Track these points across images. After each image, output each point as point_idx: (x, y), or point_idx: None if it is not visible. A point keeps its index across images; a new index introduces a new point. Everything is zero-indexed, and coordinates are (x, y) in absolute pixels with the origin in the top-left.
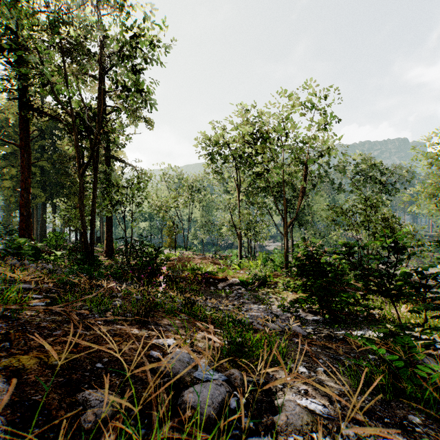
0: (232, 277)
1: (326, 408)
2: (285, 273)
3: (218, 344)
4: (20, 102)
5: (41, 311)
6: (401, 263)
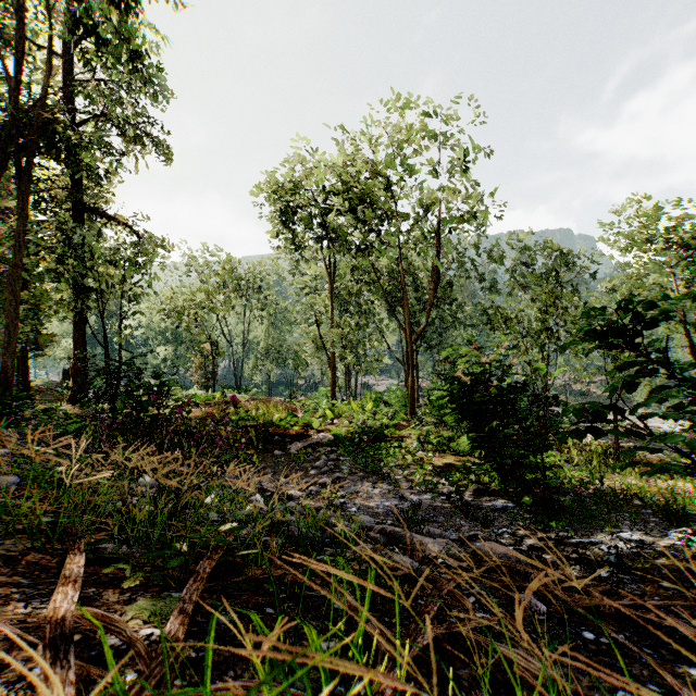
0: (319, 431)
1: None
2: (417, 420)
3: None
4: None
5: None
6: None
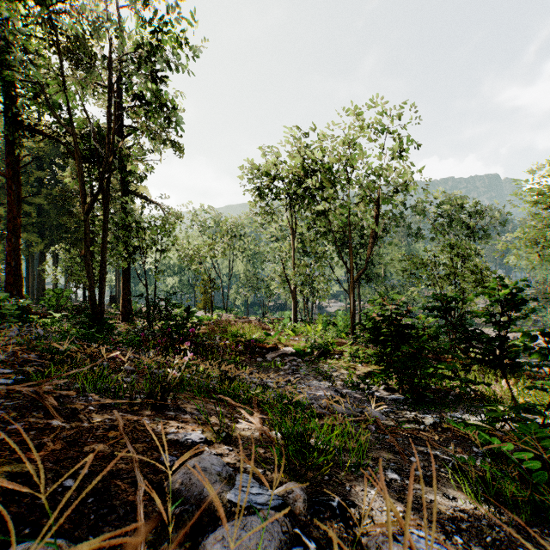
0: (285, 345)
1: (443, 546)
2: (352, 339)
3: (267, 437)
4: (7, 116)
5: (4, 392)
6: (510, 323)
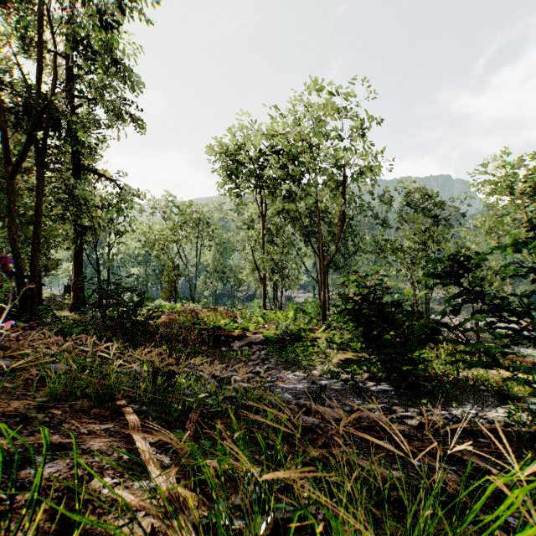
0: (253, 333)
1: None
2: (326, 325)
3: None
4: None
5: None
6: None
